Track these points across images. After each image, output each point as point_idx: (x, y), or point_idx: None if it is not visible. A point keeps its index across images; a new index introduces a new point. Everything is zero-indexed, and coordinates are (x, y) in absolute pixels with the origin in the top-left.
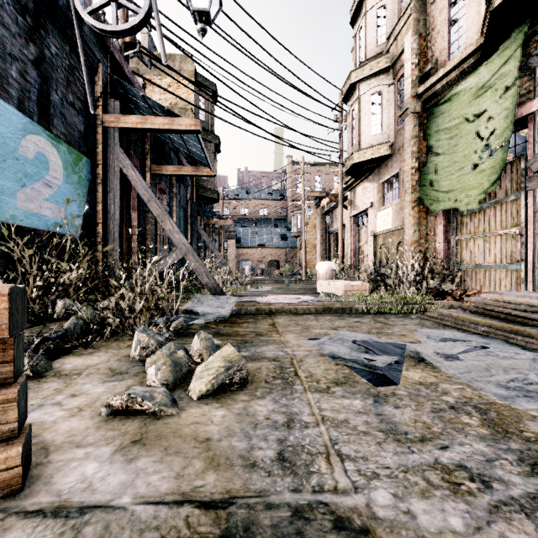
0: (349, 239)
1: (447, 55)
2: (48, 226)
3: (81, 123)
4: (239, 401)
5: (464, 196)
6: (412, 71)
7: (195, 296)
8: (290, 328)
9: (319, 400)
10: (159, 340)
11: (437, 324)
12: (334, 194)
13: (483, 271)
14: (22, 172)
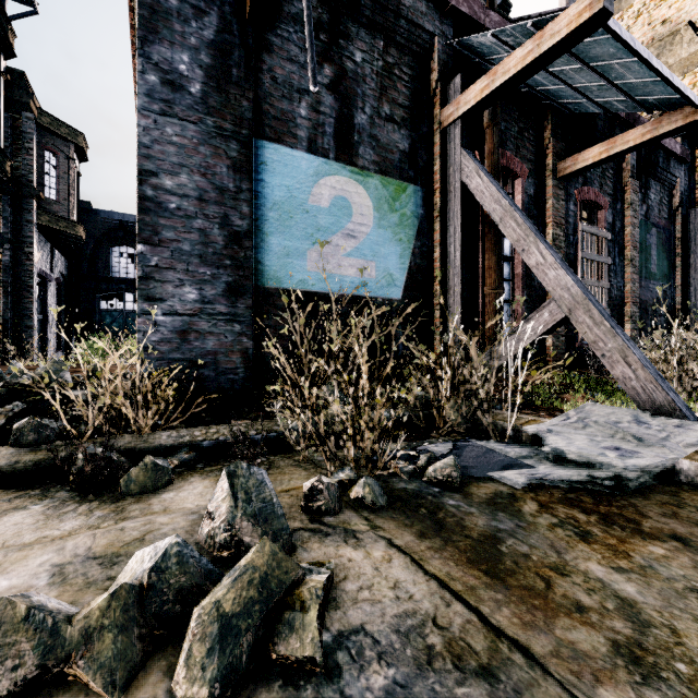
0: None
1: None
2: (350, 289)
3: (405, 139)
4: None
5: None
6: None
7: (582, 406)
8: None
9: None
10: (232, 510)
11: None
12: None
13: None
14: (314, 227)
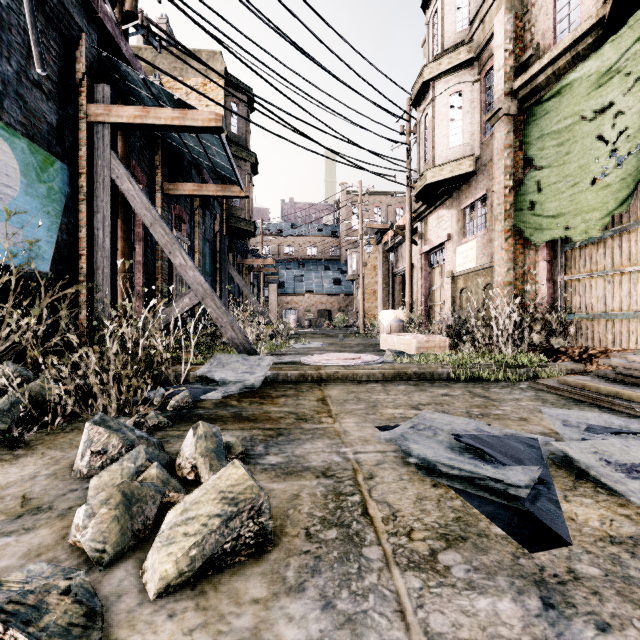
0: (419, 282)
1: (553, 36)
2: None
3: (53, 113)
4: (247, 603)
5: (579, 221)
6: (505, 60)
7: (215, 356)
8: (348, 406)
9: (422, 599)
10: (127, 439)
11: (563, 398)
12: (399, 226)
13: (604, 322)
14: None
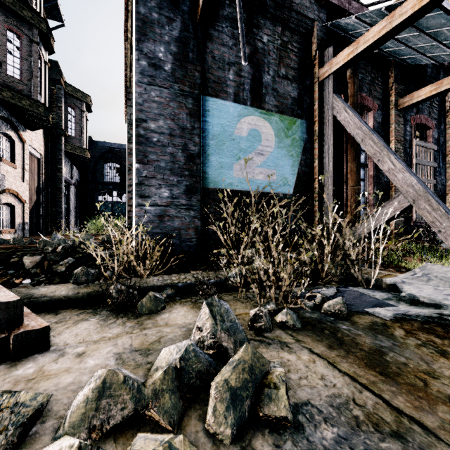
0: None
1: None
2: (260, 188)
3: (295, 90)
4: None
5: None
6: None
7: (424, 265)
8: None
9: None
10: (214, 326)
11: None
12: None
13: None
14: (237, 149)
